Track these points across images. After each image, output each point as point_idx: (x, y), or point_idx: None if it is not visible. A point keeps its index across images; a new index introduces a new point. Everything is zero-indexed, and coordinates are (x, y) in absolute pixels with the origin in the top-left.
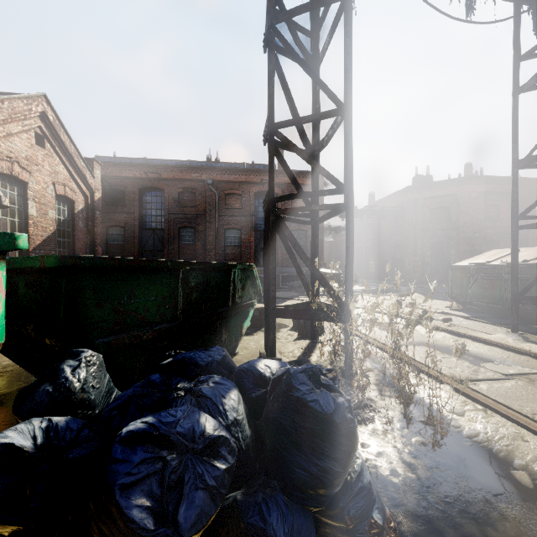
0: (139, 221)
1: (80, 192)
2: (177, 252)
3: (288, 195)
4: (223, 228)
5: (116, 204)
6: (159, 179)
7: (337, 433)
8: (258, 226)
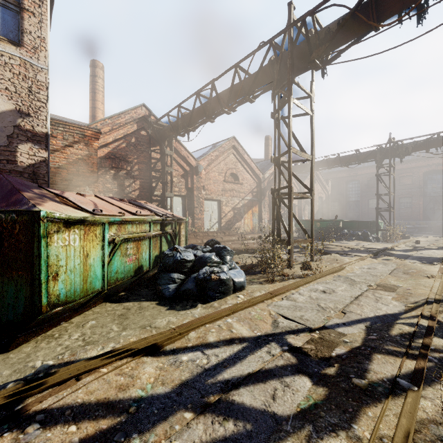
0: (345, 198)
1: (324, 193)
2: (366, 213)
3: (379, 208)
4: (397, 197)
5: (334, 191)
6: (356, 175)
7: (366, 233)
8: (427, 194)
